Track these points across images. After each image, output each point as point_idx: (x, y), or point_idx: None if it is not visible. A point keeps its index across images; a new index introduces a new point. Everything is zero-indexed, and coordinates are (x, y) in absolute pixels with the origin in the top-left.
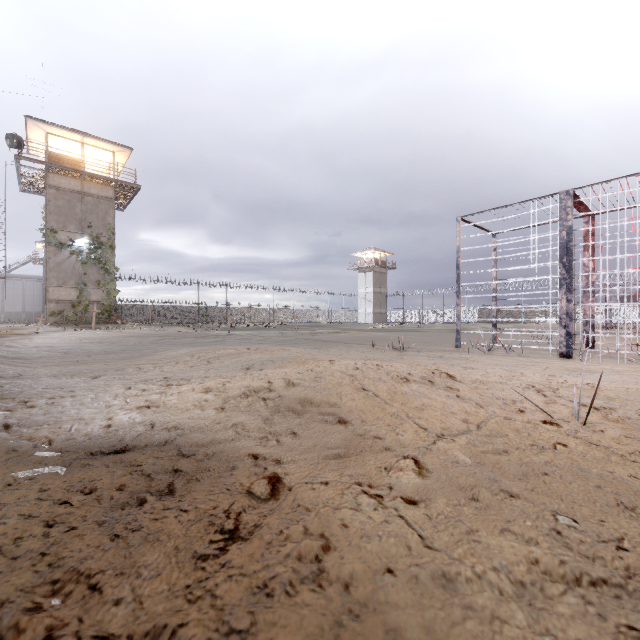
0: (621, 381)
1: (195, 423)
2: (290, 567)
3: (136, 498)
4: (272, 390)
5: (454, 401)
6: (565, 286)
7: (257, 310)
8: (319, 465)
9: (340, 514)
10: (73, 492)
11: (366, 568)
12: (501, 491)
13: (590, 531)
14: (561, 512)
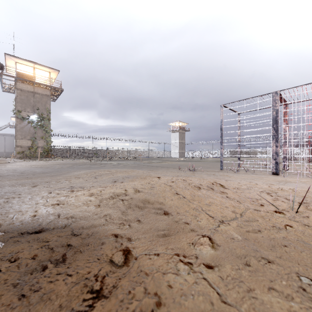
0: (307, 187)
1: (83, 214)
2: None
3: (41, 265)
4: (127, 195)
5: (226, 200)
6: (275, 139)
7: (122, 151)
8: (153, 242)
9: (167, 278)
10: (4, 261)
11: None
12: (262, 258)
13: None
14: (300, 273)
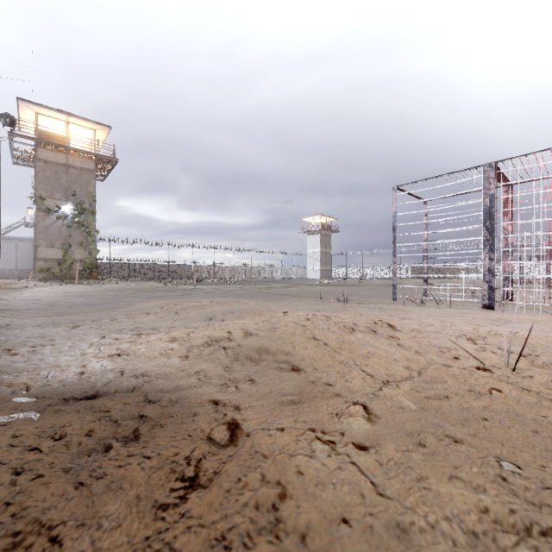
0: (540, 330)
1: (161, 370)
2: (248, 517)
3: (102, 444)
4: (232, 340)
5: (396, 349)
6: (488, 246)
7: (220, 267)
8: (275, 411)
9: (295, 461)
10: (44, 438)
11: (322, 518)
12: (446, 437)
13: (534, 477)
14: (504, 457)
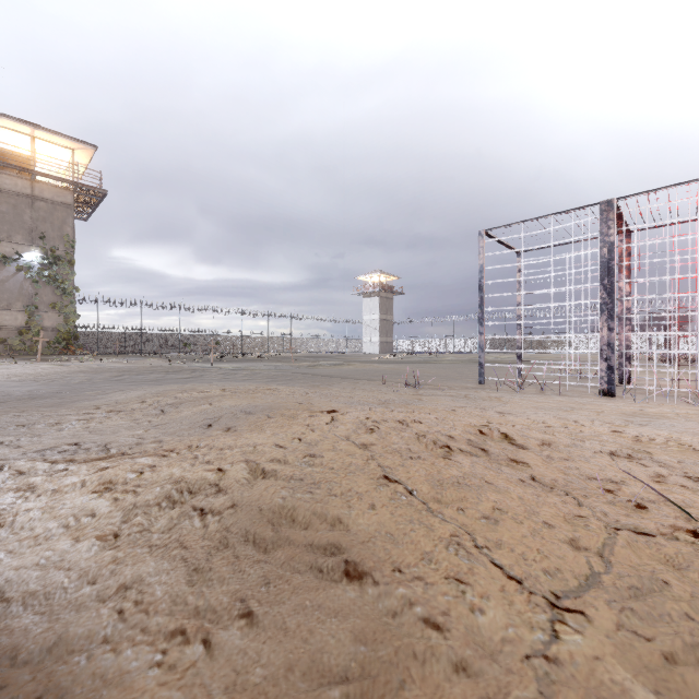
0: None
1: (42, 582)
2: None
3: None
4: (222, 490)
5: (535, 493)
6: (606, 312)
7: (249, 338)
8: None
9: None
10: None
11: None
12: None
13: None
14: None
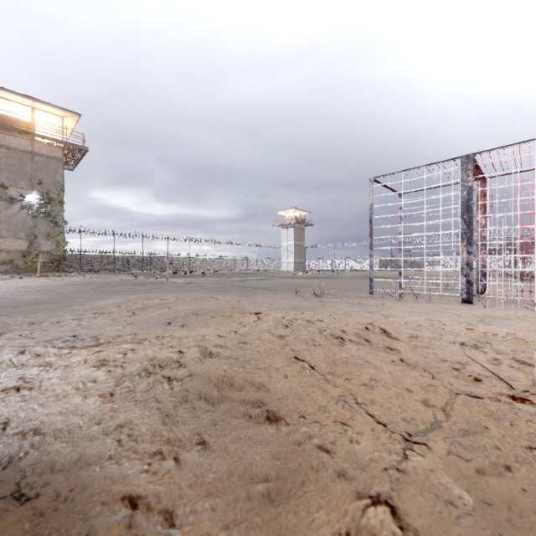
0: (535, 330)
1: (65, 423)
2: None
3: None
4: (182, 365)
5: (401, 369)
6: (466, 239)
7: (195, 259)
8: (235, 532)
9: None
10: None
11: None
12: None
13: None
14: None
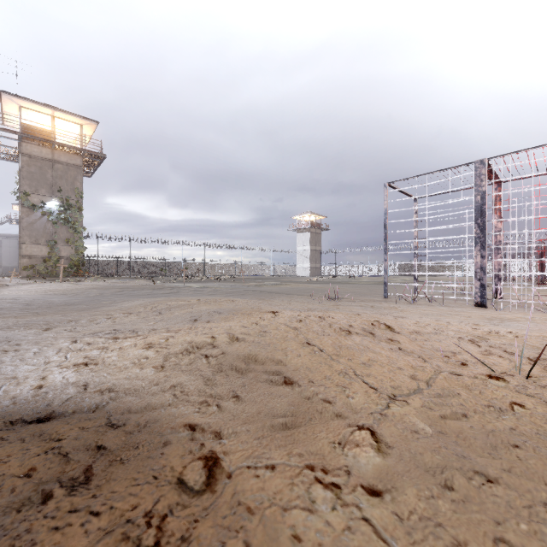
0: (539, 329)
1: (131, 384)
2: None
3: (41, 492)
4: (215, 346)
5: (398, 355)
6: (480, 244)
7: (210, 265)
8: (264, 440)
9: (290, 519)
10: None
11: None
12: (476, 474)
13: None
14: None
